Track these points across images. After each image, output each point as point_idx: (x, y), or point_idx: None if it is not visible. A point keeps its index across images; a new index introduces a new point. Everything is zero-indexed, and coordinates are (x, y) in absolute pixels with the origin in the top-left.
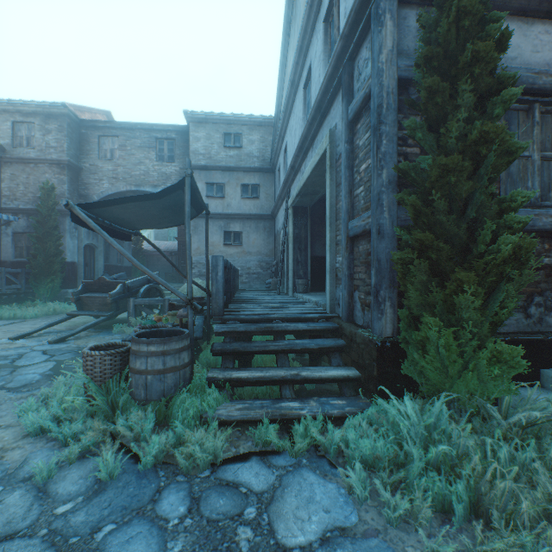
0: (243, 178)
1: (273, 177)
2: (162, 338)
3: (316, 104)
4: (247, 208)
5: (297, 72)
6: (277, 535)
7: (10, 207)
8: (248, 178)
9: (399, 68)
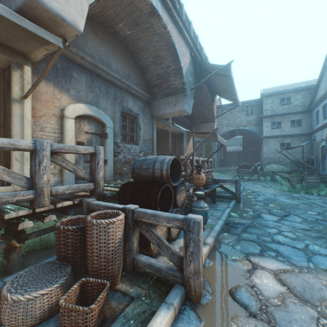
0: (291, 117)
1: (310, 114)
2: (314, 176)
3: None
4: (294, 131)
5: None
6: None
7: (196, 140)
8: (294, 117)
9: None
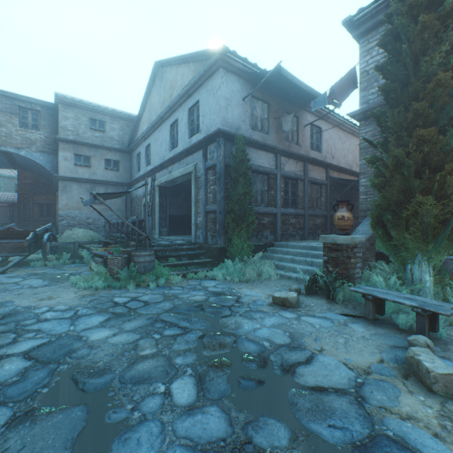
0: (107, 154)
1: (130, 157)
2: (149, 249)
3: (186, 149)
4: (110, 176)
5: (166, 115)
6: (206, 286)
7: None
8: (111, 155)
9: (225, 161)
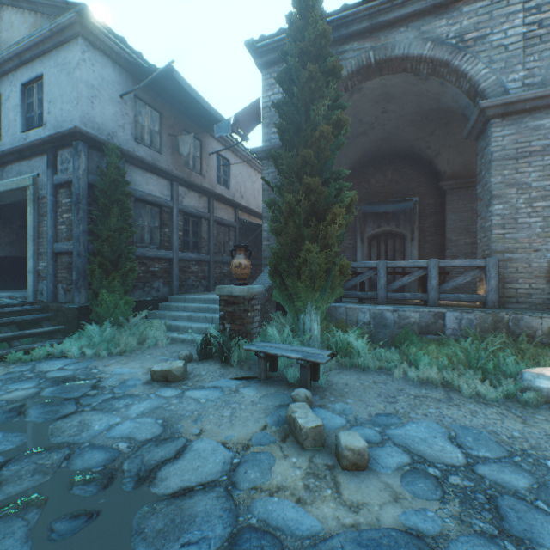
0: None
1: None
2: None
3: (17, 148)
4: None
5: None
6: (46, 370)
7: None
8: None
9: (89, 179)
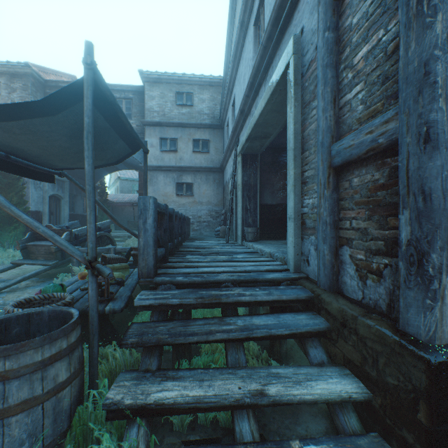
0: (194, 133)
1: (222, 133)
2: (1, 346)
3: (273, 14)
4: (198, 161)
5: (246, 9)
6: None
7: None
8: (199, 133)
9: None
